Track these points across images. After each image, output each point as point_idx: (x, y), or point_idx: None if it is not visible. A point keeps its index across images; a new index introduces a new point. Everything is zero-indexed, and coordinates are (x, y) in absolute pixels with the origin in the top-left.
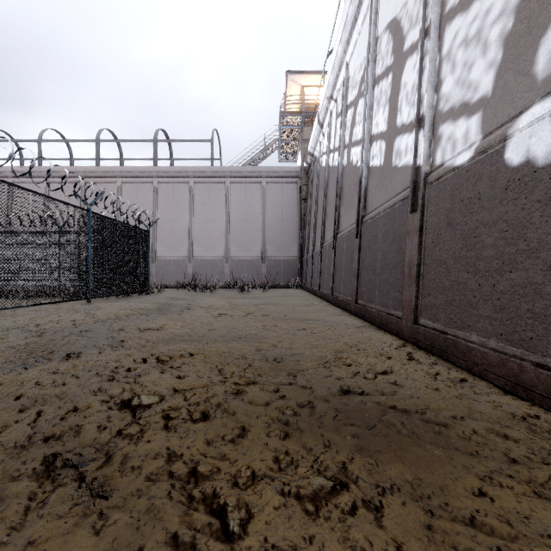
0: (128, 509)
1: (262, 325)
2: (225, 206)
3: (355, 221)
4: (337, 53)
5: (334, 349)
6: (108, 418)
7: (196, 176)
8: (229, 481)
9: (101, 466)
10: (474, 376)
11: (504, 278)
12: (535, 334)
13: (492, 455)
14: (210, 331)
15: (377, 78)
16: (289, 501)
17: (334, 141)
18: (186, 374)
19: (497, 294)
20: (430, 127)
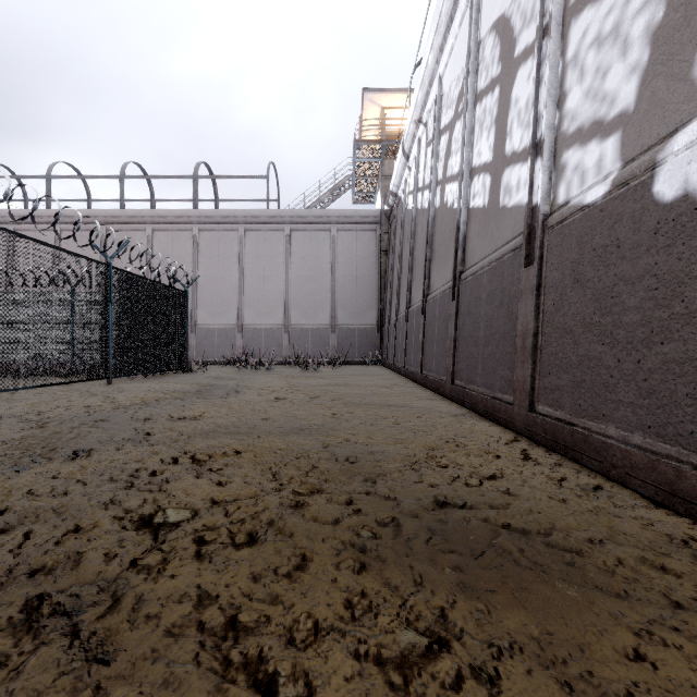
0: (138, 680)
1: (330, 412)
2: (284, 260)
3: (451, 279)
4: (428, 64)
5: (425, 446)
6: (119, 542)
7: (248, 223)
8: (282, 637)
9: (103, 614)
10: (612, 482)
11: (652, 352)
12: (696, 427)
13: (647, 596)
14: (263, 420)
15: (479, 94)
16: (366, 668)
17: (423, 177)
18: (229, 480)
19: (643, 374)
20: (551, 155)
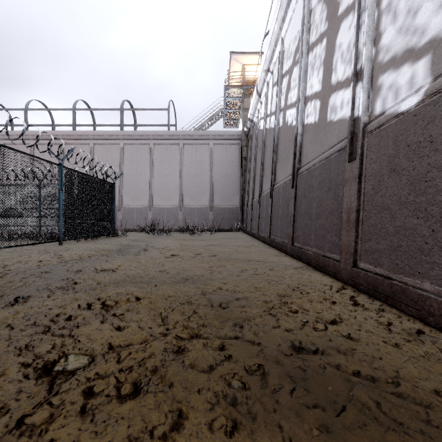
0: None
1: (208, 265)
2: (179, 163)
3: (291, 173)
4: (274, 31)
5: (278, 293)
6: (16, 394)
7: (155, 139)
8: None
9: None
10: (430, 327)
11: None
12: None
13: None
14: (160, 272)
15: (311, 46)
16: None
17: (271, 107)
18: (126, 325)
19: None
20: (369, 79)
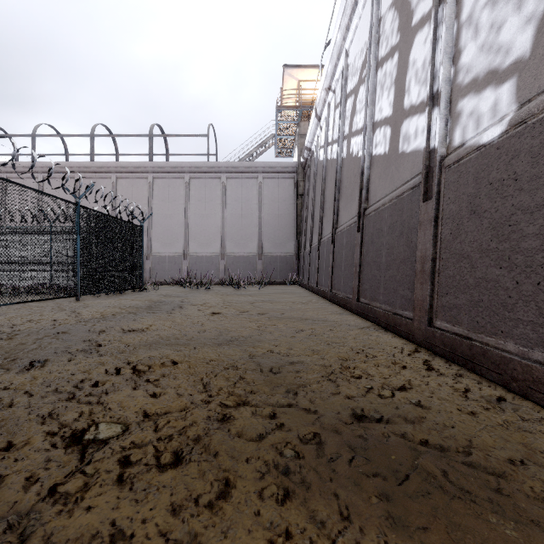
0: None
1: (257, 325)
2: (221, 201)
3: (356, 214)
4: (336, 41)
5: (339, 356)
6: (45, 464)
7: (192, 172)
8: None
9: None
10: (513, 394)
11: None
12: None
13: None
14: (200, 332)
15: (380, 61)
16: None
17: (332, 133)
18: (163, 391)
19: (543, 295)
20: (447, 104)
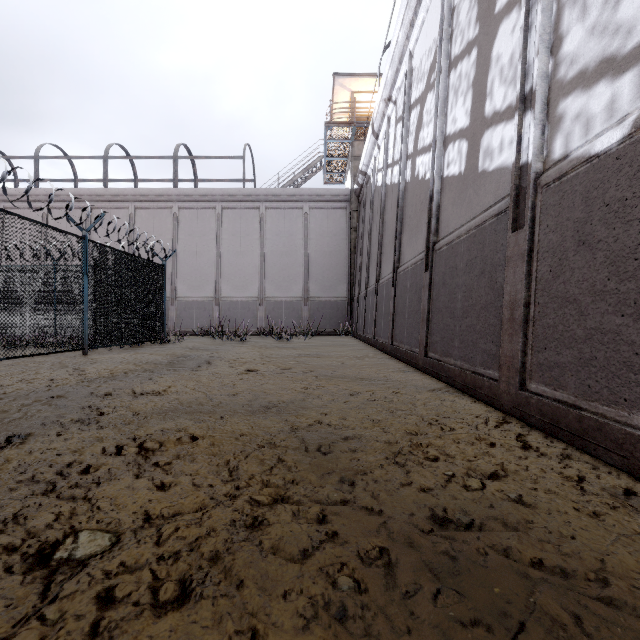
0: None
1: (301, 386)
2: (259, 236)
3: (424, 250)
4: (398, 41)
5: (406, 429)
6: None
7: (225, 201)
8: None
9: None
10: None
11: None
12: None
13: None
14: (230, 396)
15: (454, 60)
16: None
17: (393, 153)
18: (174, 481)
19: None
20: (544, 106)
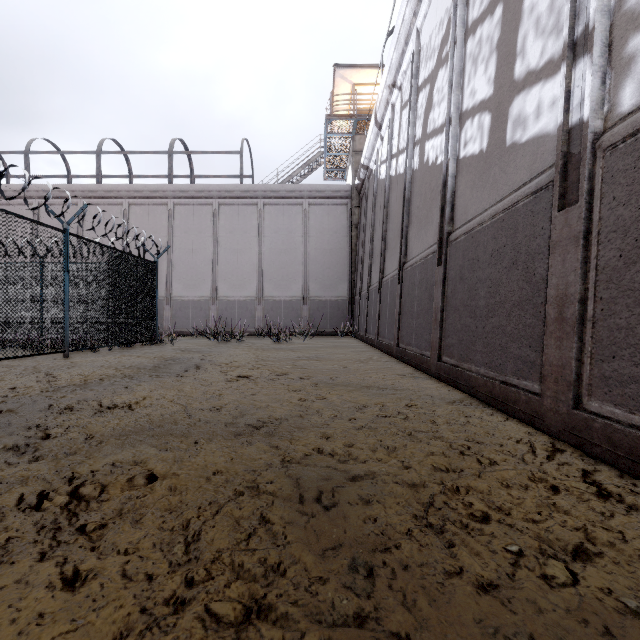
0: None
1: (298, 397)
2: (257, 233)
3: (435, 242)
4: (404, 19)
5: (433, 463)
6: None
7: (222, 197)
8: None
9: None
10: None
11: None
12: None
13: None
14: (212, 411)
15: (472, 26)
16: None
17: (398, 142)
18: (96, 568)
19: None
20: (604, 49)
